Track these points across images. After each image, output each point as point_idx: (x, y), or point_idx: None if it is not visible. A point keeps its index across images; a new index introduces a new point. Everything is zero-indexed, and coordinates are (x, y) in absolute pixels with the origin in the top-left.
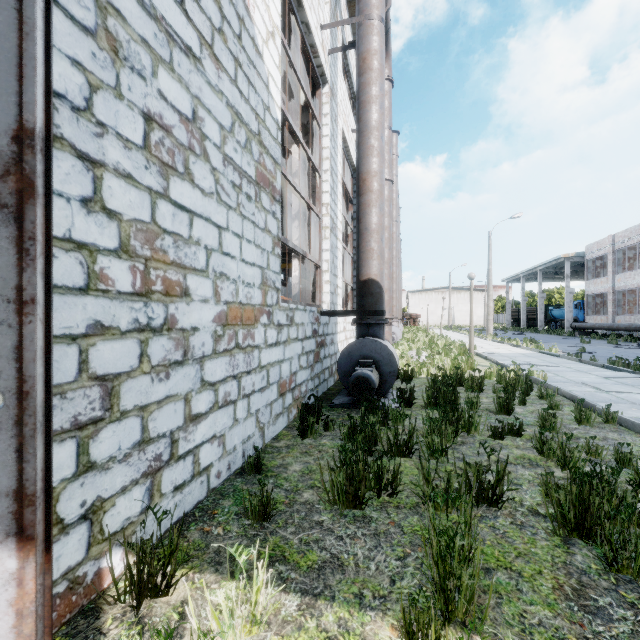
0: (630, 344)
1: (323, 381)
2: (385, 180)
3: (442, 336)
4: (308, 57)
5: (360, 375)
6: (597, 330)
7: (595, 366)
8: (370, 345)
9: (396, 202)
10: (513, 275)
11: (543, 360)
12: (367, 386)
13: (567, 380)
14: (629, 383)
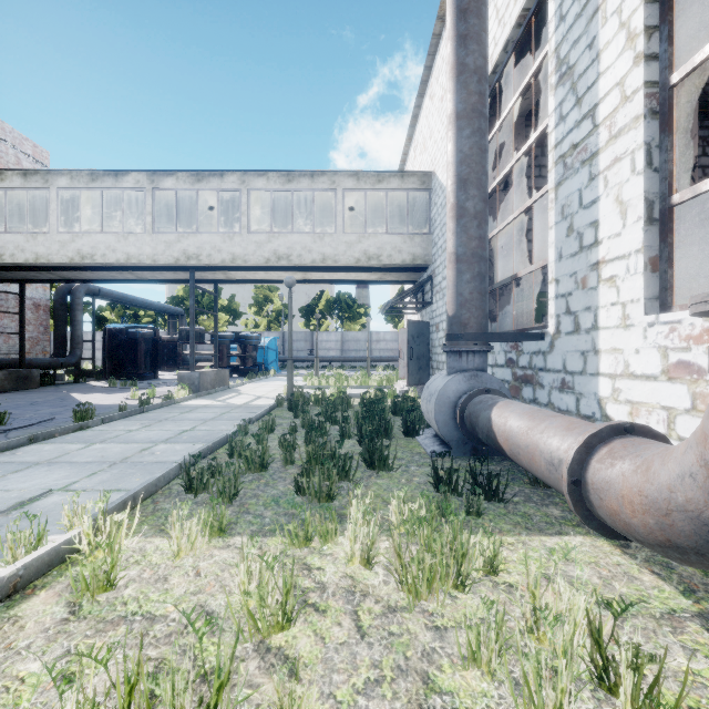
0: None
1: None
2: None
3: None
4: (530, 23)
5: None
6: None
7: None
8: None
9: None
10: None
11: None
12: None
13: None
14: None
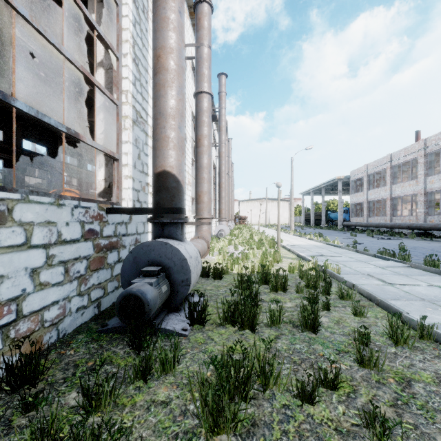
0: (380, 236)
1: (115, 289)
2: (204, 93)
3: (259, 232)
4: None
5: (130, 293)
6: (357, 227)
7: (368, 255)
8: (159, 248)
9: (225, 129)
10: (306, 190)
11: (331, 251)
12: (139, 307)
13: (355, 271)
14: (402, 273)
